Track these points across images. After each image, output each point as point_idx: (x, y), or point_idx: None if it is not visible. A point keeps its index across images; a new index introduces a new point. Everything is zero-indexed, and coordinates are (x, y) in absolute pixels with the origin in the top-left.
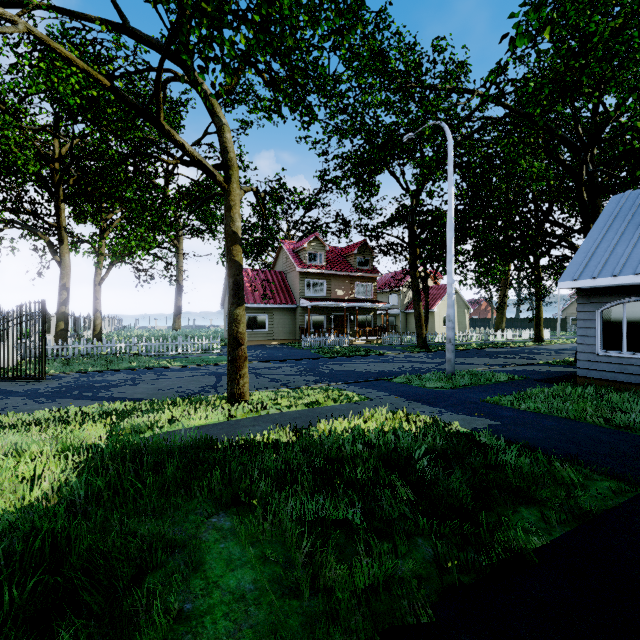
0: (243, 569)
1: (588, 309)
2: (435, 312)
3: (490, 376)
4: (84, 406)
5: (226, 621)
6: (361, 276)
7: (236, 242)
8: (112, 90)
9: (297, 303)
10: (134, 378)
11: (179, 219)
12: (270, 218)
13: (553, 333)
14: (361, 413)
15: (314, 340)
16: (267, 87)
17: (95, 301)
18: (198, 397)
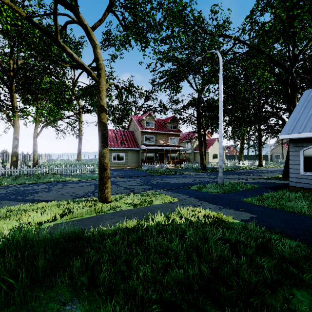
0: None
1: (296, 150)
2: (209, 152)
3: (242, 185)
4: (15, 205)
5: None
6: (172, 133)
7: (103, 111)
8: (27, 19)
9: (140, 147)
10: (49, 187)
11: (80, 104)
12: (126, 105)
13: (266, 162)
14: (175, 209)
15: (148, 166)
16: (122, 26)
17: (34, 146)
18: (82, 199)
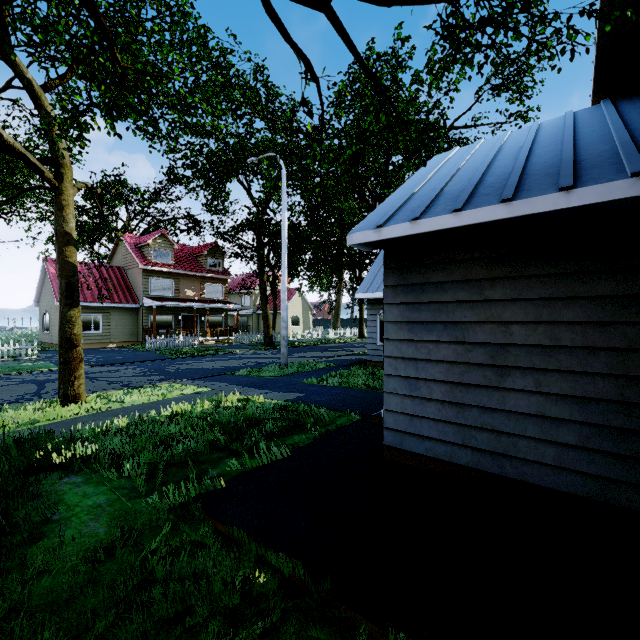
0: (97, 495)
1: (373, 313)
2: None
3: (313, 365)
4: None
5: (88, 515)
6: (212, 277)
7: (70, 243)
8: None
9: (140, 302)
10: None
11: None
12: (105, 203)
13: None
14: (202, 400)
15: (160, 341)
16: None
17: None
18: (18, 405)
